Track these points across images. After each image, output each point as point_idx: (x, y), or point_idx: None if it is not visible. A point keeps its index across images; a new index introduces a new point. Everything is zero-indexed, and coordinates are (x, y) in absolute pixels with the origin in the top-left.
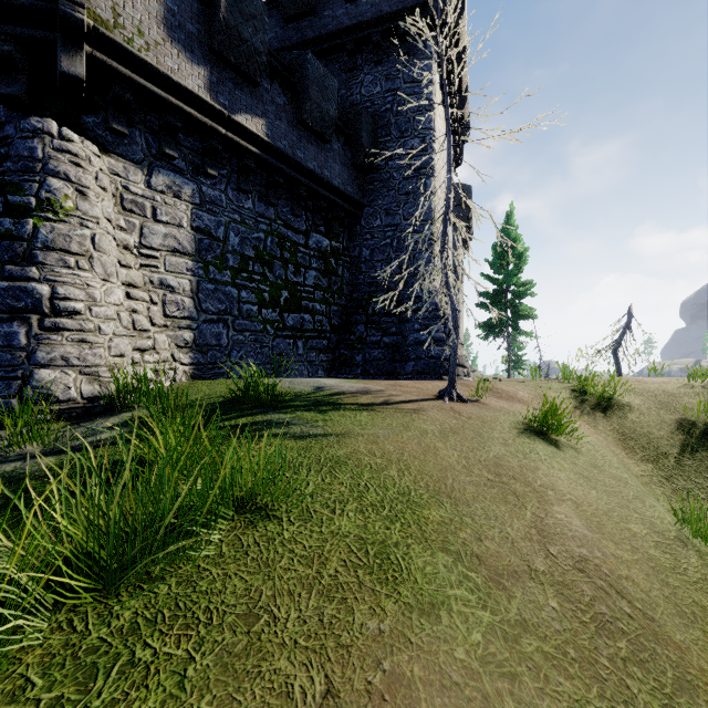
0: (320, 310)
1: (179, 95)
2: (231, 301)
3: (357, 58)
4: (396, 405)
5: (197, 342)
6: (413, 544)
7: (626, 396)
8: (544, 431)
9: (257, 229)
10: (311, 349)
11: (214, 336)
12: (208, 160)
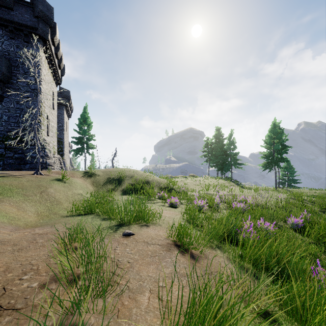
0: None
1: None
2: None
3: (0, 30)
4: (14, 176)
5: None
6: (9, 193)
7: (99, 173)
8: (62, 180)
9: None
10: None
11: None
12: None
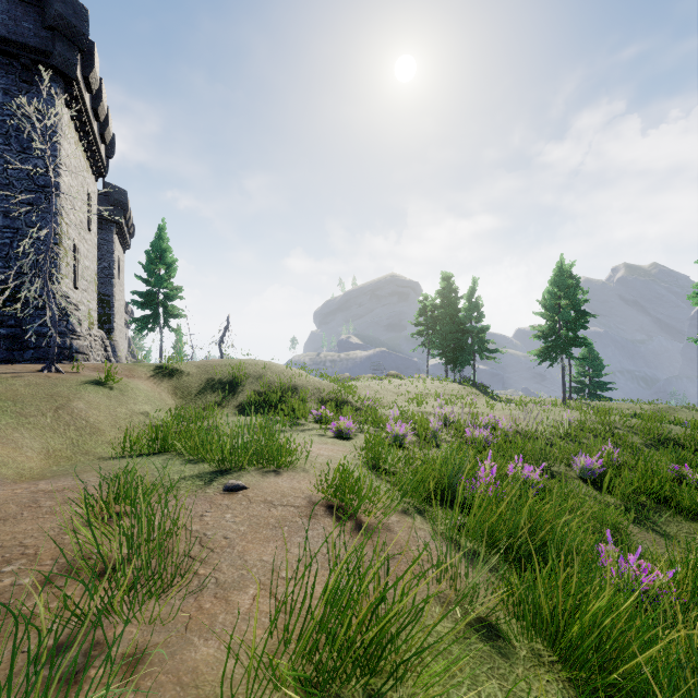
0: None
1: None
2: None
3: None
4: None
5: None
6: None
7: (190, 368)
8: (106, 383)
9: None
10: None
11: None
12: None
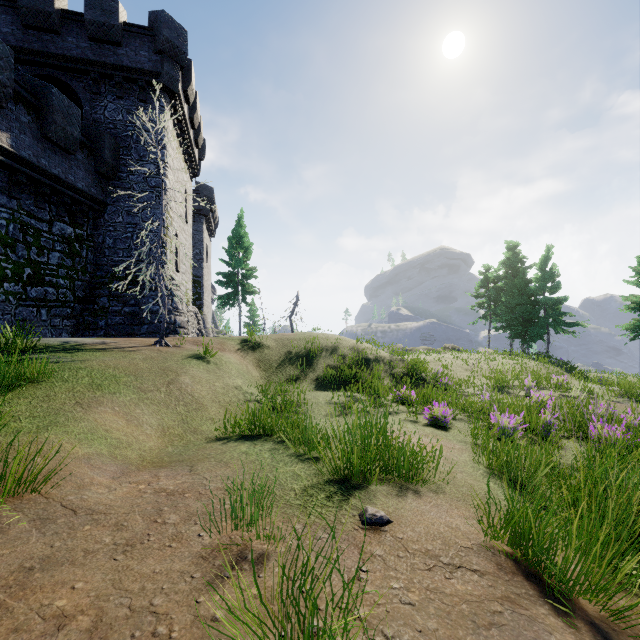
0: (64, 284)
1: None
2: None
3: (101, 86)
4: (122, 349)
5: None
6: (112, 384)
7: (270, 342)
8: (204, 357)
9: None
10: (55, 315)
11: None
12: None
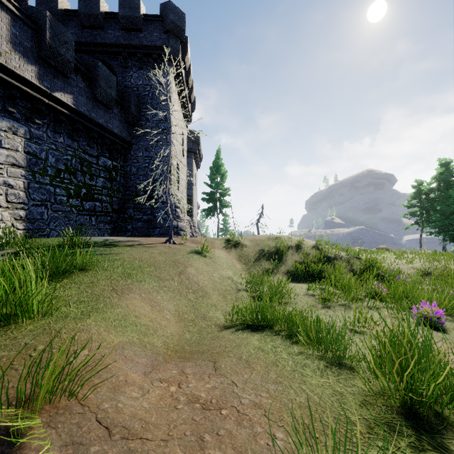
0: (106, 200)
1: (19, 80)
2: (50, 194)
3: (129, 61)
4: (144, 245)
5: (28, 217)
6: (139, 273)
7: (246, 242)
8: (202, 252)
9: (66, 154)
10: (100, 221)
11: (38, 214)
12: (35, 115)
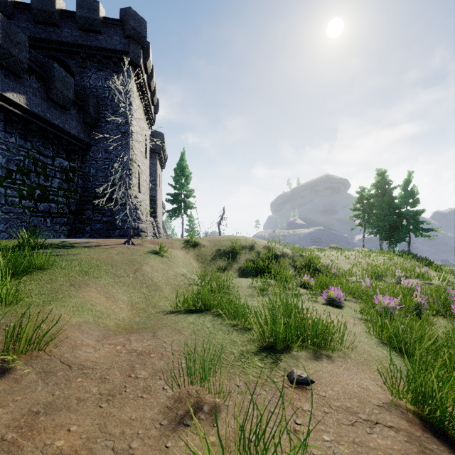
0: (62, 201)
1: None
2: (0, 195)
3: (87, 62)
4: (102, 246)
5: None
6: (96, 271)
7: (205, 242)
8: (159, 252)
9: (18, 154)
10: (56, 223)
11: None
12: None
